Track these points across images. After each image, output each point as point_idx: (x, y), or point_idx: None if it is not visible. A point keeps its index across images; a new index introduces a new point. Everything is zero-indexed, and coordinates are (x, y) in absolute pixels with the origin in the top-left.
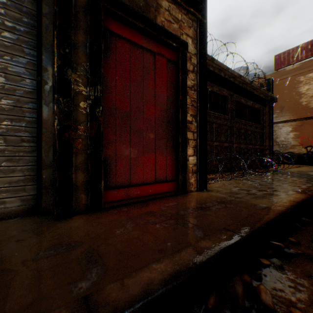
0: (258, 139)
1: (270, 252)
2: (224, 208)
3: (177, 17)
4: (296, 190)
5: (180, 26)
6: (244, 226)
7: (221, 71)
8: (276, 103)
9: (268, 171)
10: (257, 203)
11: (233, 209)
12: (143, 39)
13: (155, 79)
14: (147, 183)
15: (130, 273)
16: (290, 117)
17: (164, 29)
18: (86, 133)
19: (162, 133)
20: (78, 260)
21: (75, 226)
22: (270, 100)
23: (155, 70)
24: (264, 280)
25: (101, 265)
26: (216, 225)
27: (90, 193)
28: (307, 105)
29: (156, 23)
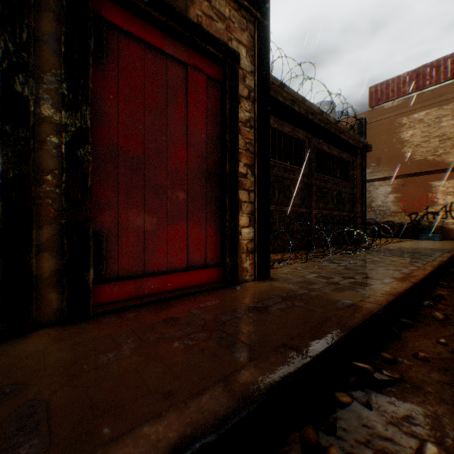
0: (347, 203)
1: (352, 380)
2: (289, 307)
3: (223, 13)
4: (395, 276)
5: (227, 27)
6: (315, 339)
7: (294, 103)
8: (372, 153)
9: (359, 249)
10: (339, 299)
11: (302, 309)
12: (167, 41)
13: (188, 107)
14: (174, 270)
15: (95, 450)
16: (390, 173)
17: (201, 28)
18: (60, 188)
19: (199, 191)
20: (3, 427)
21: (29, 350)
22: (363, 148)
23: (187, 92)
24: (340, 432)
25: (45, 434)
26: (272, 339)
27: (68, 290)
28: (411, 157)
29: (187, 18)
